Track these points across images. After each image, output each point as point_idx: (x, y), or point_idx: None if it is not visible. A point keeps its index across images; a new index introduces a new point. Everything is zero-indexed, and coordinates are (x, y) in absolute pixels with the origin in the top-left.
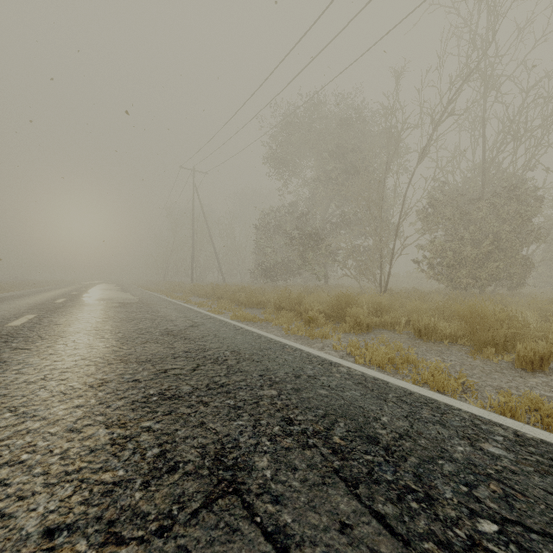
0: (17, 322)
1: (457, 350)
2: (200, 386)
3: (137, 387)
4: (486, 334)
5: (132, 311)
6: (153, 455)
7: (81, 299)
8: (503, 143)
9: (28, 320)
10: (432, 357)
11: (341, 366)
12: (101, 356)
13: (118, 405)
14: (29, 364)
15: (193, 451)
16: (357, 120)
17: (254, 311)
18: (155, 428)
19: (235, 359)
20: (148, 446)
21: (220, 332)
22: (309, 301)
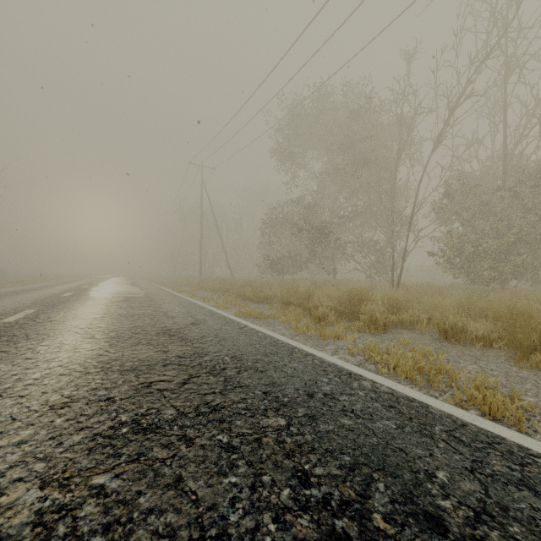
0: (12, 318)
1: (494, 356)
2: (186, 410)
3: (108, 410)
4: (533, 339)
5: (134, 306)
6: None
7: (88, 293)
8: (526, 128)
9: (24, 315)
10: (467, 364)
11: (363, 379)
12: (81, 362)
13: (73, 442)
14: None
15: None
16: (366, 109)
17: (260, 306)
18: (109, 488)
19: (235, 368)
20: (87, 530)
21: (222, 331)
22: (318, 297)
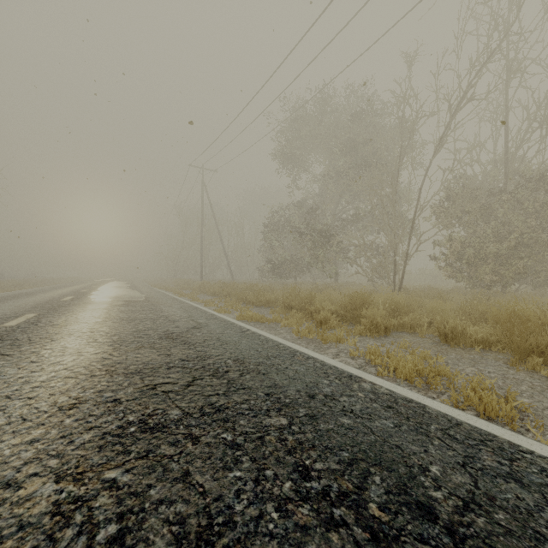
0: (14, 322)
1: (493, 358)
2: (191, 410)
3: (115, 411)
4: (530, 342)
5: (135, 310)
6: (105, 539)
7: (88, 297)
8: (527, 132)
9: (25, 319)
10: (466, 367)
11: (363, 381)
12: (86, 365)
13: (84, 440)
14: (2, 375)
15: (166, 531)
16: (368, 112)
17: (262, 310)
18: (121, 482)
19: (238, 371)
20: (103, 518)
21: (224, 335)
22: (320, 301)
